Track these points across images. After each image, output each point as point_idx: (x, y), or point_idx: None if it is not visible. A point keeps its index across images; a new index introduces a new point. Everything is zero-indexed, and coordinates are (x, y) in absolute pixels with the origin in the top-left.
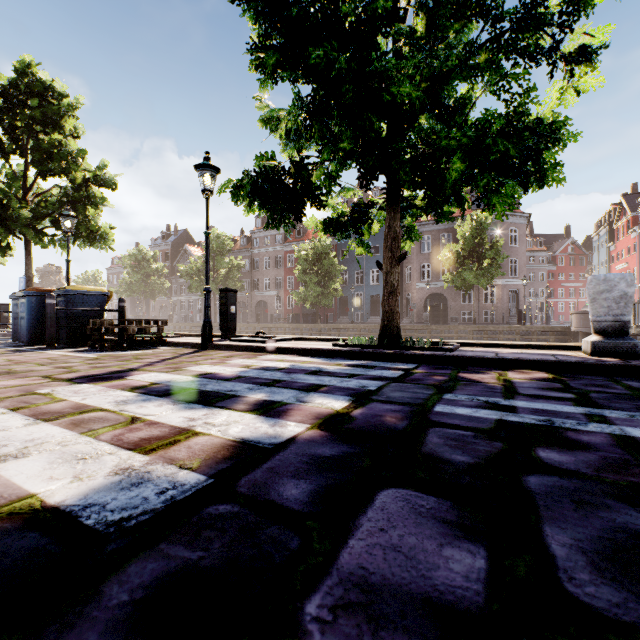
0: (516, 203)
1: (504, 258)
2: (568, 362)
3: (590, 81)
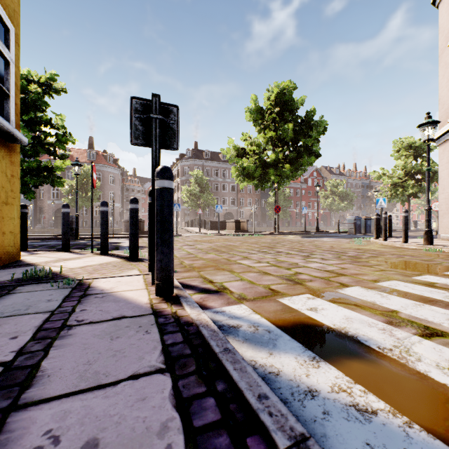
0: (34, 197)
1: (100, 193)
2: (49, 238)
3: (68, 162)
